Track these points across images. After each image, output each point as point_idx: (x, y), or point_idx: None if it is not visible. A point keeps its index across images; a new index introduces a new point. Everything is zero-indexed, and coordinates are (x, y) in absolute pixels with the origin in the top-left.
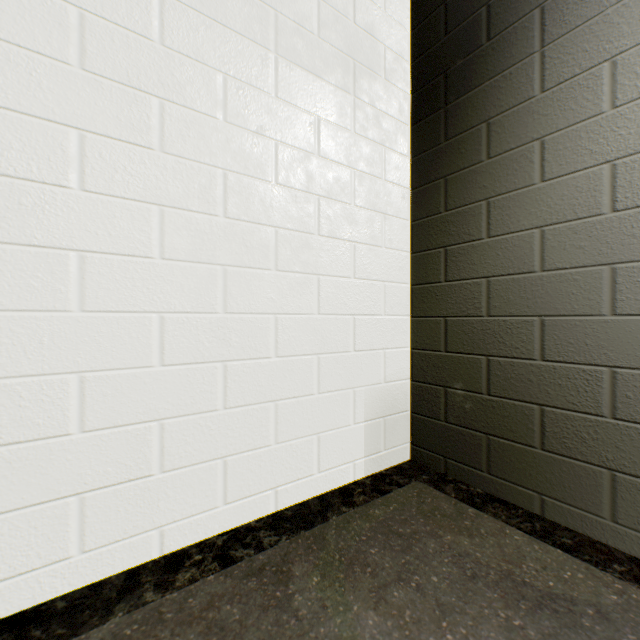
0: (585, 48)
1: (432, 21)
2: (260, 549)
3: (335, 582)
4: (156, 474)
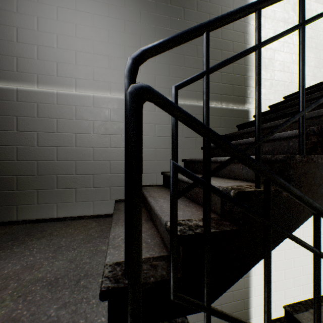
0: None
1: None
2: None
3: None
4: (310, 283)
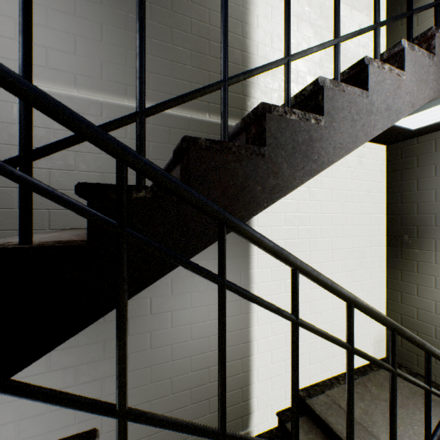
0: None
1: (395, 217)
2: (355, 378)
3: (379, 388)
4: (330, 358)
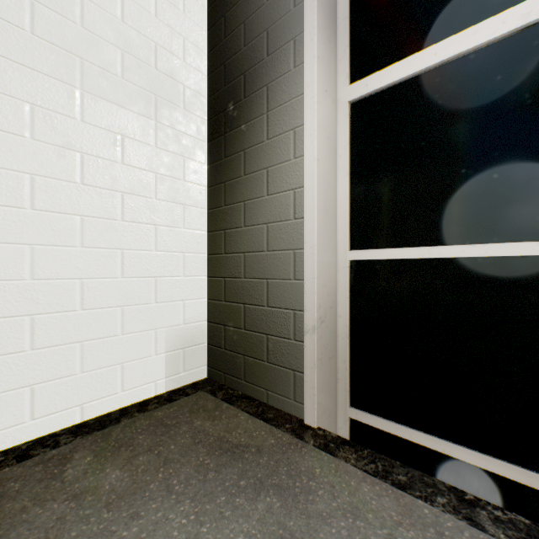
0: (284, 119)
1: (218, 73)
2: (56, 447)
3: (102, 458)
4: None
